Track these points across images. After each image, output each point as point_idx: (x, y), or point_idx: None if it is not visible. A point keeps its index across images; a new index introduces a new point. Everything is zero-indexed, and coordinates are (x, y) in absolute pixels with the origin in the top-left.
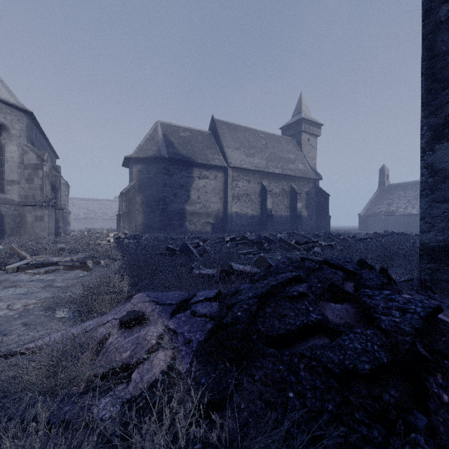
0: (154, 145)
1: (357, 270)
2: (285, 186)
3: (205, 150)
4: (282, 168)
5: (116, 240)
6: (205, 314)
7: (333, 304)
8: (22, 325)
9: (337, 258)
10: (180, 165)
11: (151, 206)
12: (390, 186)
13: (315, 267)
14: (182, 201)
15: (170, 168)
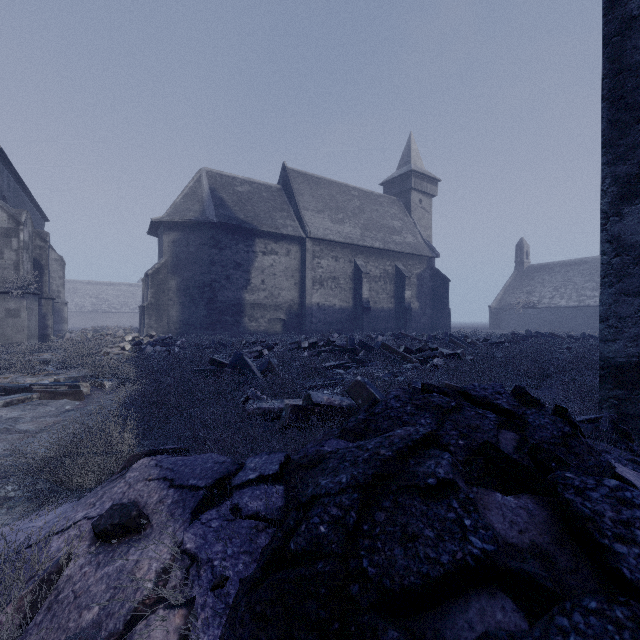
0: (197, 204)
1: (515, 407)
2: (388, 267)
3: (273, 213)
4: (384, 240)
5: (134, 348)
6: (258, 514)
7: (500, 496)
8: None
9: (481, 387)
10: (236, 233)
11: (191, 294)
12: (531, 268)
13: (449, 406)
14: (239, 287)
15: (221, 237)
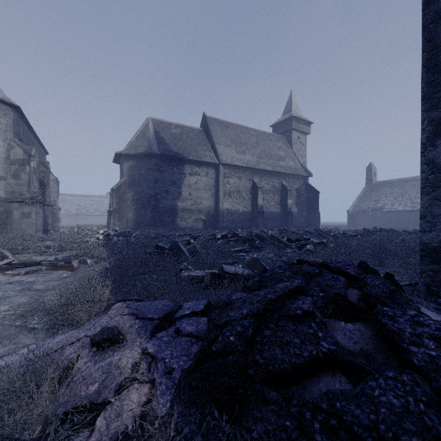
0: (145, 141)
1: (359, 274)
2: (275, 183)
3: (197, 147)
4: (273, 165)
5: (105, 238)
6: (192, 333)
7: (343, 323)
8: None
9: (336, 261)
10: (171, 161)
11: (142, 203)
12: (377, 184)
13: (314, 272)
14: (174, 198)
15: (162, 164)
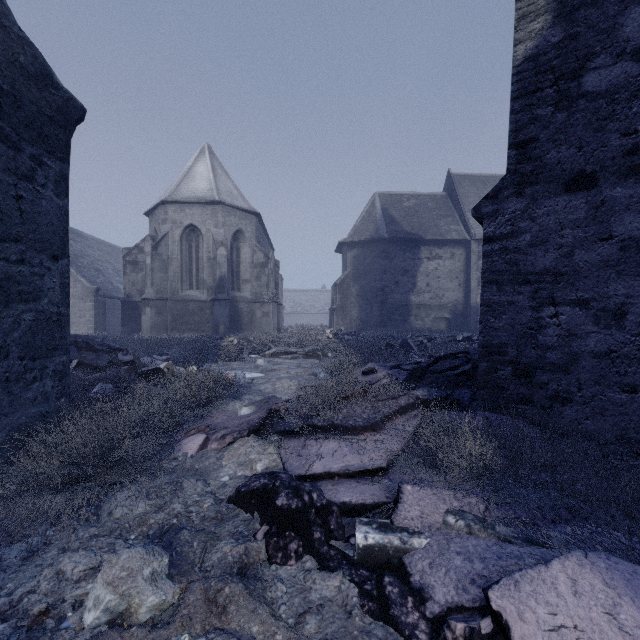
0: (371, 224)
1: None
2: None
3: (438, 220)
4: None
5: (335, 337)
6: (408, 369)
7: None
8: (303, 379)
9: None
10: (403, 245)
11: (367, 298)
12: None
13: None
14: (406, 291)
15: (391, 250)
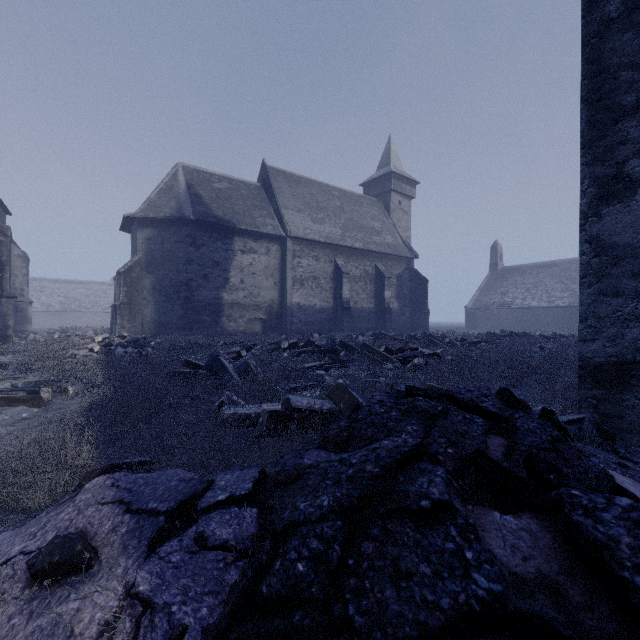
0: (173, 200)
1: (502, 410)
2: (368, 267)
3: (253, 211)
4: (364, 240)
5: (103, 349)
6: (227, 543)
7: (498, 515)
8: None
9: (466, 389)
10: (214, 231)
11: (167, 293)
12: (504, 270)
13: (436, 410)
14: (217, 286)
15: (198, 235)
